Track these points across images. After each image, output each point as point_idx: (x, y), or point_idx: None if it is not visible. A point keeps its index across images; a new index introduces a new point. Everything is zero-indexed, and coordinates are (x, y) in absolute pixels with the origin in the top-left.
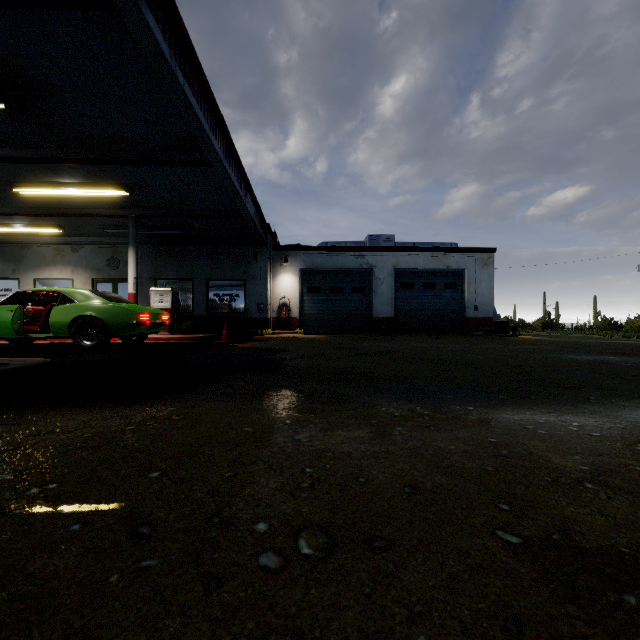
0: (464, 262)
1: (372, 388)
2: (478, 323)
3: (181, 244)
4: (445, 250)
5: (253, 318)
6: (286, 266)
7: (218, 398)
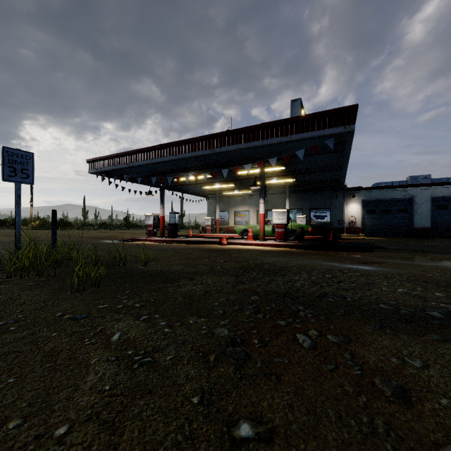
0: None
1: (429, 253)
2: None
3: (297, 192)
4: None
5: (335, 228)
6: (353, 199)
7: (383, 252)
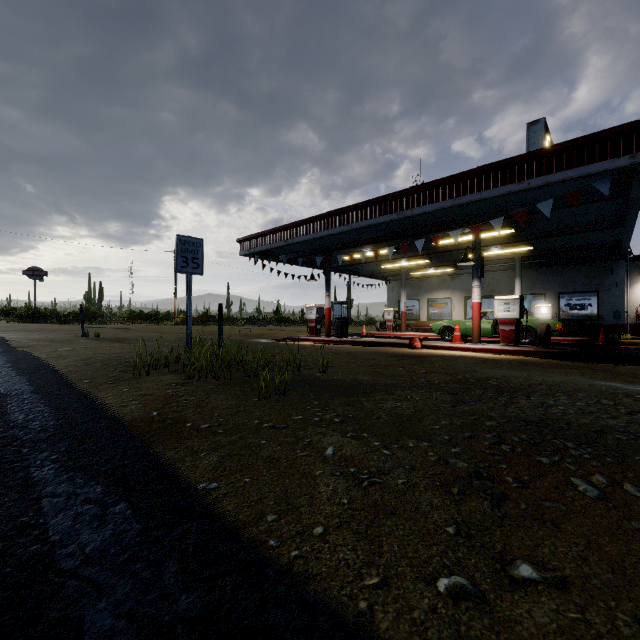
0: None
1: None
2: None
3: (535, 267)
4: None
5: (607, 324)
6: None
7: None
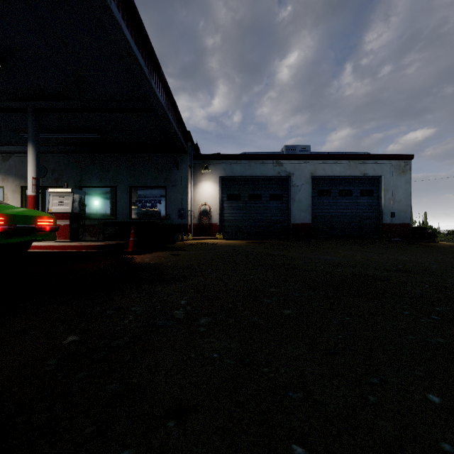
0: (381, 169)
1: None
2: (395, 229)
3: (104, 152)
4: (362, 157)
5: (174, 224)
6: (207, 174)
7: None
